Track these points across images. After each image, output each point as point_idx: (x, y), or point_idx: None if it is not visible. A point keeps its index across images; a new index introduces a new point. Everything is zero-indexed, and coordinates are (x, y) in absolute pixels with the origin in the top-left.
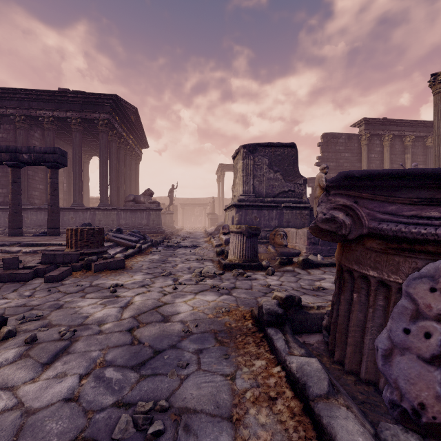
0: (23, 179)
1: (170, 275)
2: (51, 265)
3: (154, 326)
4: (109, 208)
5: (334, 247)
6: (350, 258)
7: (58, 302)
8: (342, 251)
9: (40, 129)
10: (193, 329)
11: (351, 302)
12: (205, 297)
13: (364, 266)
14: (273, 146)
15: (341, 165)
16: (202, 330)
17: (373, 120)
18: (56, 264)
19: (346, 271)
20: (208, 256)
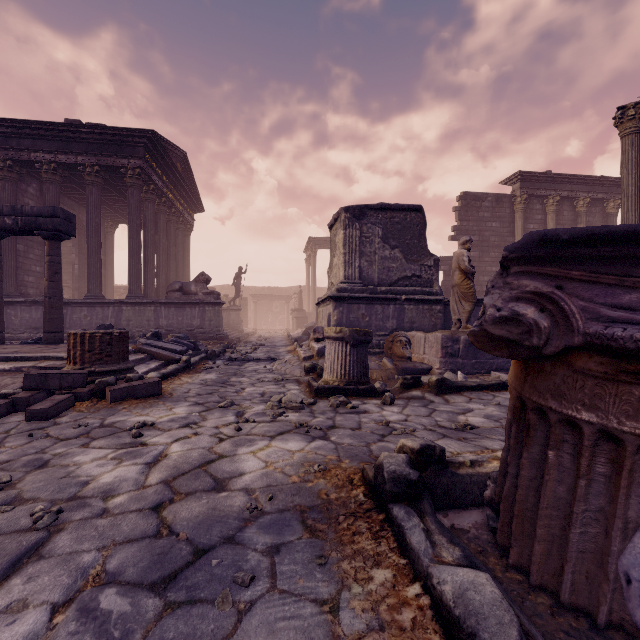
0: (9, 257)
1: (232, 407)
2: (39, 392)
3: (199, 500)
4: (143, 301)
5: (481, 360)
6: (541, 388)
7: (42, 456)
8: (525, 374)
9: (36, 182)
10: (264, 505)
11: (542, 465)
12: (287, 444)
13: (571, 402)
14: (389, 209)
15: (486, 240)
16: (280, 506)
17: (532, 175)
18: (49, 391)
19: (534, 410)
20: (292, 375)
